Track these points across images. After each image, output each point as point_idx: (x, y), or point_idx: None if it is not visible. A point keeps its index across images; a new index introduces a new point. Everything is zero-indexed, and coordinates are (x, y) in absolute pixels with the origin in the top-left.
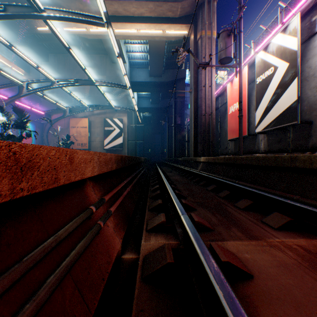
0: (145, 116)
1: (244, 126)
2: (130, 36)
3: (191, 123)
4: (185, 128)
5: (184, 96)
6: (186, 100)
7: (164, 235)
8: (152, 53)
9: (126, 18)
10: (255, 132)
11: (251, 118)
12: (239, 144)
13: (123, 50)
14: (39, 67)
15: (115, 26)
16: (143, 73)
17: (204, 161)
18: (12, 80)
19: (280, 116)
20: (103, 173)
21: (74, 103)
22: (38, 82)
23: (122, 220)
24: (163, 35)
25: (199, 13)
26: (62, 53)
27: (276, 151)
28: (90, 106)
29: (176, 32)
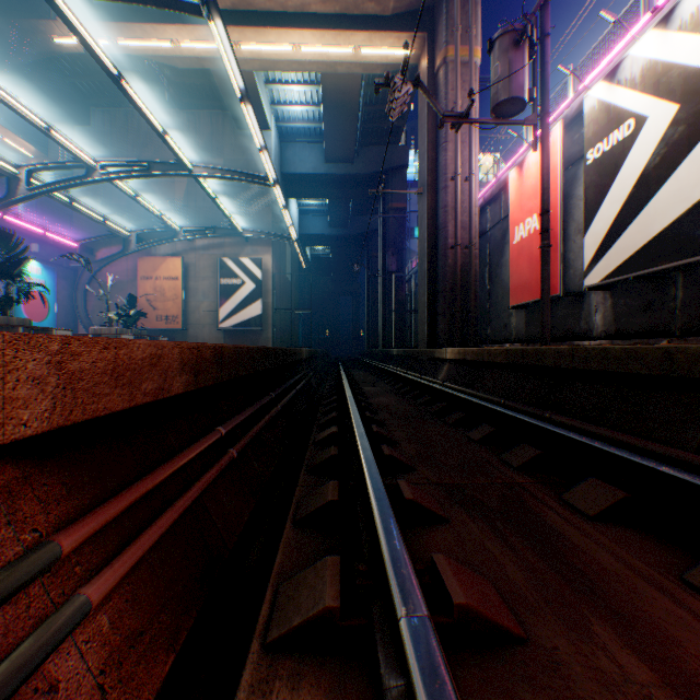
0: (318, 256)
1: (553, 271)
2: (278, 62)
3: (423, 266)
4: (407, 282)
5: (405, 209)
6: (410, 219)
7: (329, 675)
8: (331, 105)
9: (267, 16)
10: (582, 286)
11: (569, 253)
12: (544, 316)
13: (262, 98)
14: (53, 130)
15: (241, 36)
16: (310, 155)
17: (455, 359)
18: None
19: (652, 242)
20: (101, 415)
21: (149, 222)
22: (55, 168)
23: (175, 597)
24: (356, 60)
25: (442, 5)
26: (121, 105)
27: (637, 335)
28: (186, 229)
29: (386, 52)
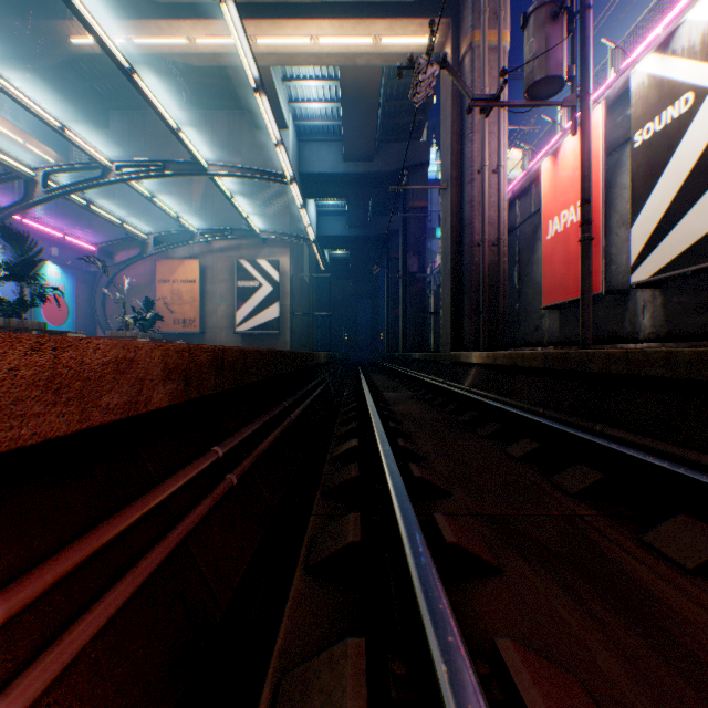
0: (336, 258)
1: (593, 267)
2: (295, 56)
3: (447, 266)
4: (428, 283)
5: (426, 207)
6: (431, 219)
7: None
8: (350, 101)
9: (284, 8)
10: (629, 283)
11: (611, 248)
12: (584, 316)
13: (279, 95)
14: (67, 130)
15: (257, 29)
16: (329, 153)
17: (483, 363)
18: (6, 165)
19: None
20: (26, 445)
21: (167, 224)
22: (71, 170)
23: (129, 706)
24: (376, 51)
25: None
26: (139, 108)
27: (693, 336)
28: (203, 232)
29: (408, 40)
